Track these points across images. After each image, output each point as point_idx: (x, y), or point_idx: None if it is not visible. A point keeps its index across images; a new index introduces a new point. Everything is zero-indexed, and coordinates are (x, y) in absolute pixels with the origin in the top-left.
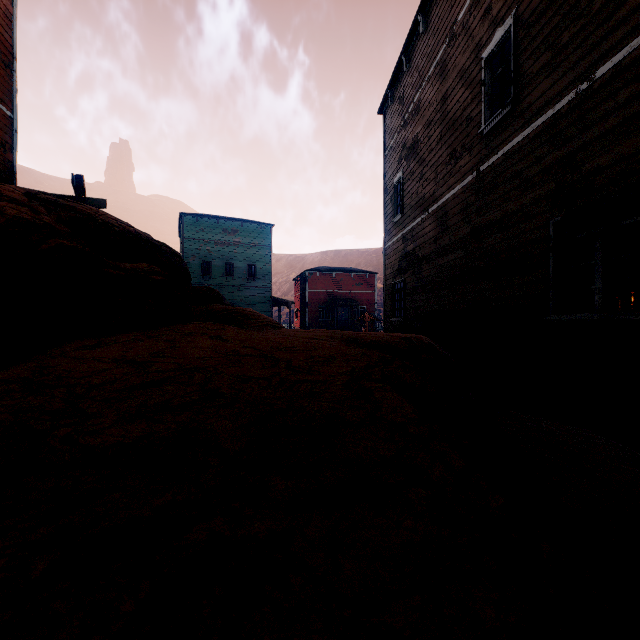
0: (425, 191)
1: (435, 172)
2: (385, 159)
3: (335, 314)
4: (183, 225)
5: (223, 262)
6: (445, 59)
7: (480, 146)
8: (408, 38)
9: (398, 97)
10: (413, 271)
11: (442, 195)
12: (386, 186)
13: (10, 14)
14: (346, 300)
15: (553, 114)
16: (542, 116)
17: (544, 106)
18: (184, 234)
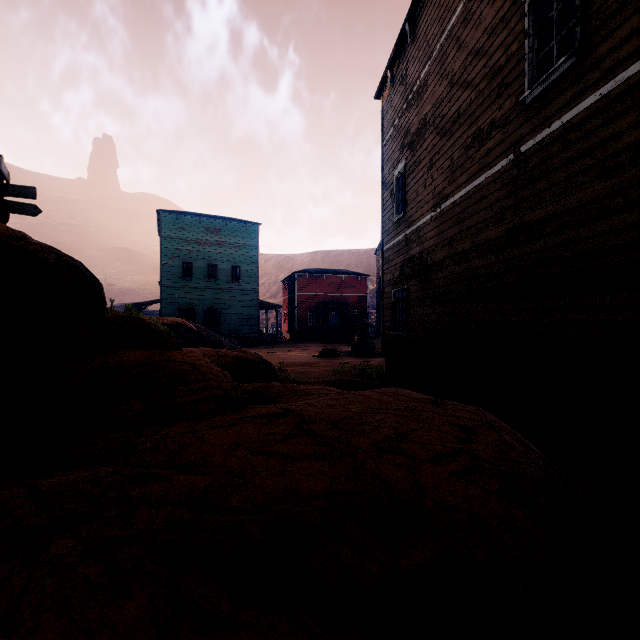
0: (436, 183)
1: (450, 159)
2: (383, 149)
3: (325, 318)
4: (161, 223)
5: (205, 263)
6: (465, 17)
7: (520, 119)
8: (414, 2)
9: (400, 76)
10: (419, 279)
11: (460, 187)
12: (384, 180)
13: None
14: (337, 304)
15: None
16: (637, 62)
17: None
18: (162, 233)
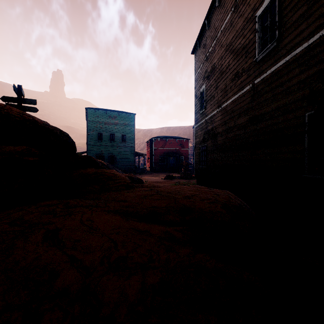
0: (219, 96)
1: (225, 85)
2: (195, 78)
3: (168, 160)
4: (87, 114)
5: (109, 133)
6: (231, 19)
7: (254, 68)
8: (209, 10)
9: (203, 44)
10: (212, 140)
11: (229, 98)
12: (196, 93)
13: None
14: (173, 153)
15: (307, 45)
16: (299, 47)
17: (300, 41)
18: (88, 118)
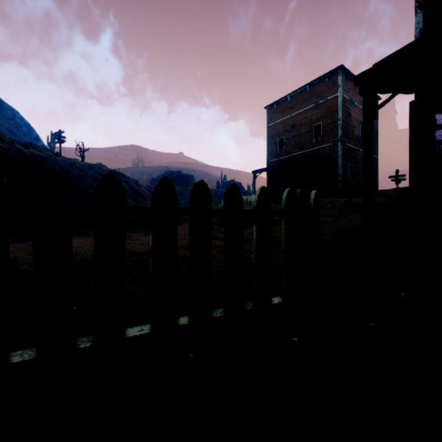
0: None
1: None
2: None
3: None
4: None
5: None
6: None
7: None
8: None
9: None
10: None
11: None
12: None
13: (377, 131)
14: None
15: None
16: None
17: None
18: None
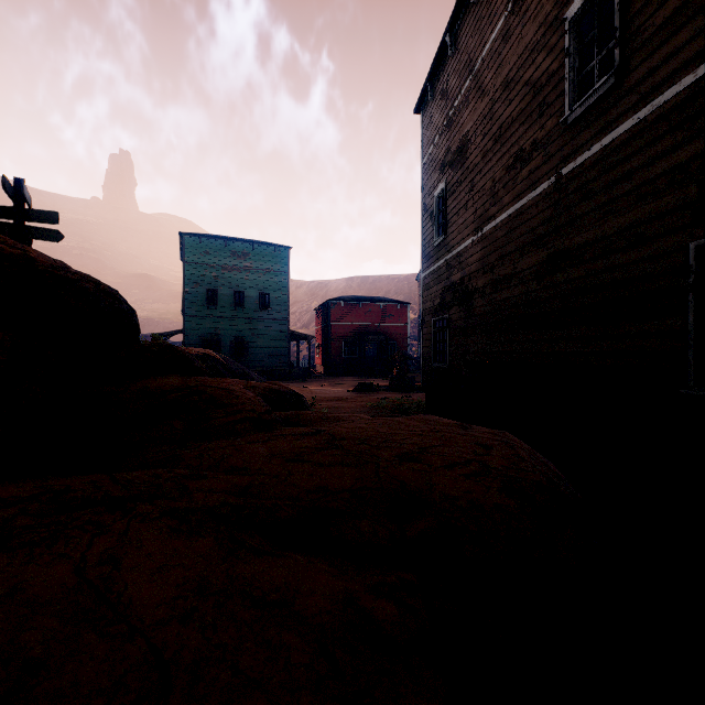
0: (477, 205)
1: (492, 180)
2: (423, 168)
3: (362, 350)
4: (184, 247)
5: (232, 290)
6: (507, 31)
7: (561, 141)
8: (454, 12)
9: (440, 90)
10: (460, 307)
11: (502, 210)
12: (424, 201)
13: None
14: (375, 334)
15: (694, 81)
16: (672, 87)
17: (676, 71)
18: (185, 257)
